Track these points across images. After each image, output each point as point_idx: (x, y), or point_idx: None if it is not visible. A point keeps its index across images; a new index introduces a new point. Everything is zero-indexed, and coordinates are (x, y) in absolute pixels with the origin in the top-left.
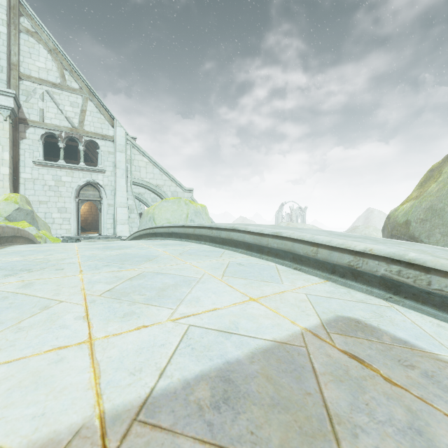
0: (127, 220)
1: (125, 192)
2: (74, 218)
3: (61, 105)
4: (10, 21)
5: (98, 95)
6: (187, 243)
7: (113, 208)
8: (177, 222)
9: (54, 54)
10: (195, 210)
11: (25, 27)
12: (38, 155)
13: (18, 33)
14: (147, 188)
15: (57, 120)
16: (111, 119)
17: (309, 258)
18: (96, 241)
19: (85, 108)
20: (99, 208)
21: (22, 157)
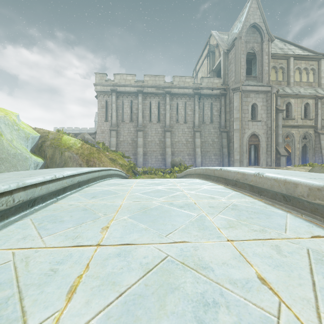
0: None
1: None
2: None
3: None
4: None
5: None
6: (103, 184)
7: None
8: None
9: None
10: None
11: None
12: None
13: None
14: None
15: None
16: None
17: (117, 175)
18: None
19: None
20: None
21: None
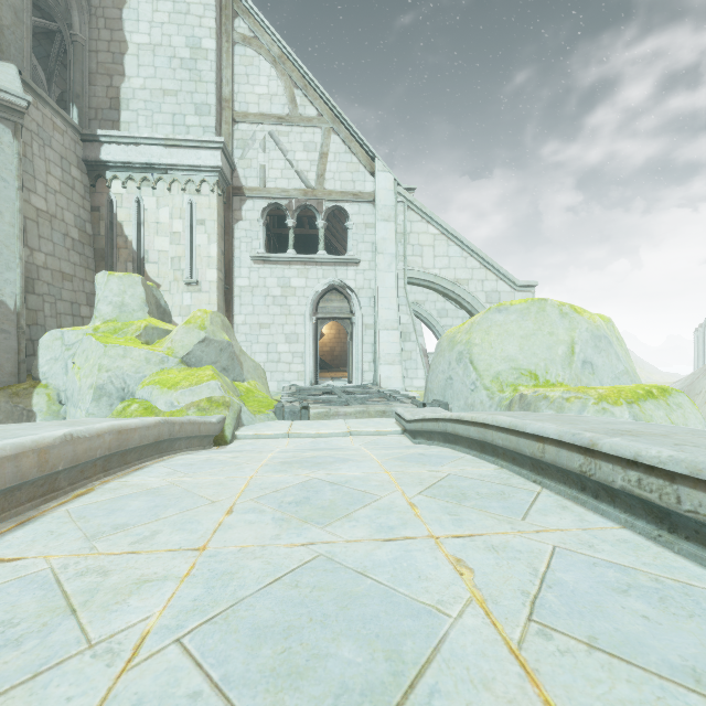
0: (397, 356)
1: (394, 298)
2: (309, 353)
3: (291, 152)
4: (221, 31)
5: (347, 119)
6: None
7: (372, 333)
8: (540, 367)
9: (280, 66)
10: (593, 331)
11: (241, 34)
12: (257, 246)
13: (232, 47)
14: (435, 289)
15: (285, 179)
16: (369, 160)
17: None
18: (341, 410)
19: (327, 150)
20: (348, 332)
21: (237, 251)
